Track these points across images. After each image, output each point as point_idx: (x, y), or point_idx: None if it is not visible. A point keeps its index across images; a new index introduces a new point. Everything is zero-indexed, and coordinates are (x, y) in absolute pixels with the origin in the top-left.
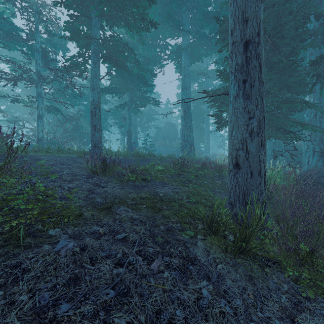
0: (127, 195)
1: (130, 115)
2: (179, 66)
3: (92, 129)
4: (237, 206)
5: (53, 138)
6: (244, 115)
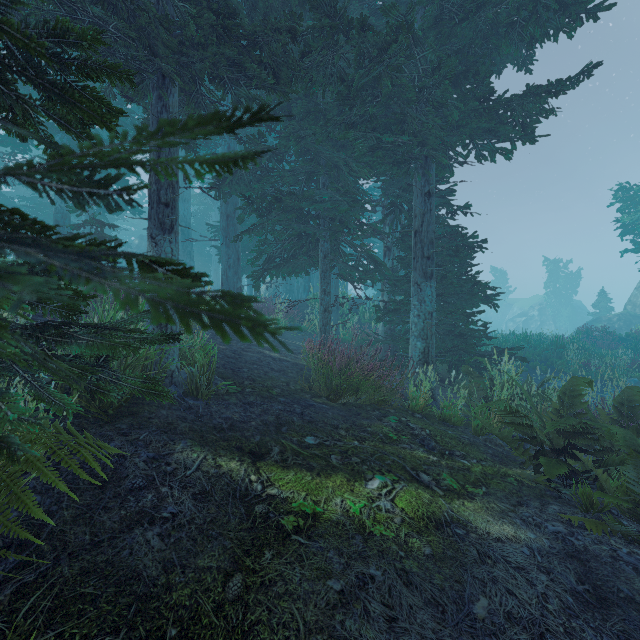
0: None
1: None
2: None
3: None
4: None
5: None
6: (227, 256)
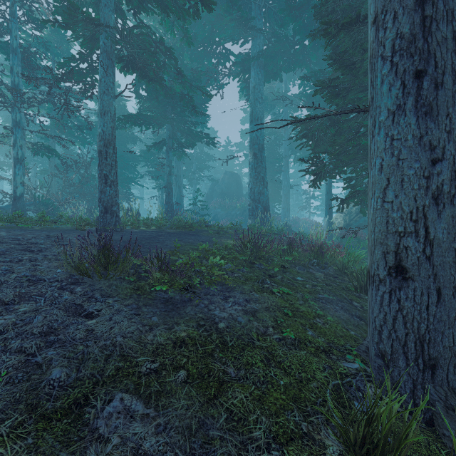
0: (143, 339)
1: (170, 159)
2: (246, 86)
3: (101, 182)
4: (399, 365)
5: (46, 195)
6: (418, 153)
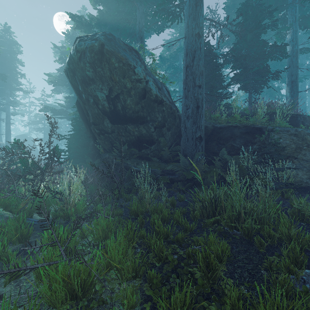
0: None
1: None
2: None
3: None
4: None
5: None
6: None
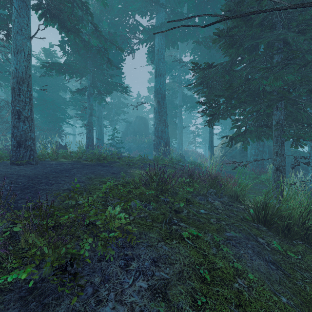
0: None
1: (91, 103)
2: (151, 50)
3: (14, 118)
4: None
5: None
6: None
